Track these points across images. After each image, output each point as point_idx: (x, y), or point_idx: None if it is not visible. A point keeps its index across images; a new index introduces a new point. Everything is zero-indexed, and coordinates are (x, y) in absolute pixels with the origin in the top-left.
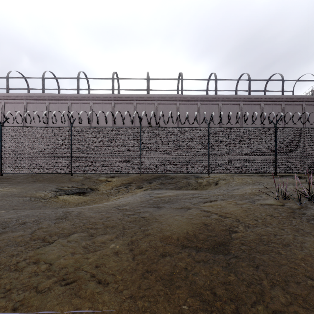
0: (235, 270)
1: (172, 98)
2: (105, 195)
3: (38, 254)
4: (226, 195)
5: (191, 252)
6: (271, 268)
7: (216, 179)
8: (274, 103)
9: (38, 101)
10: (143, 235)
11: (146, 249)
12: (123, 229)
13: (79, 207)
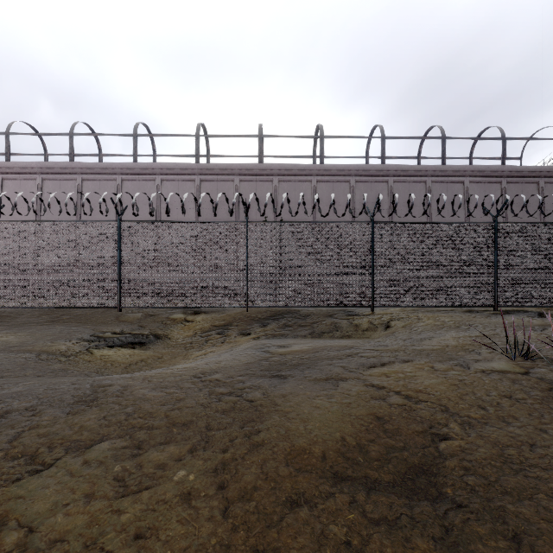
0: (466, 549)
1: (304, 171)
2: (182, 348)
3: (9, 500)
4: (410, 350)
5: (355, 493)
6: (549, 543)
7: (386, 318)
8: (489, 180)
9: (62, 176)
10: (250, 445)
11: (256, 486)
12: (208, 431)
13: (126, 375)
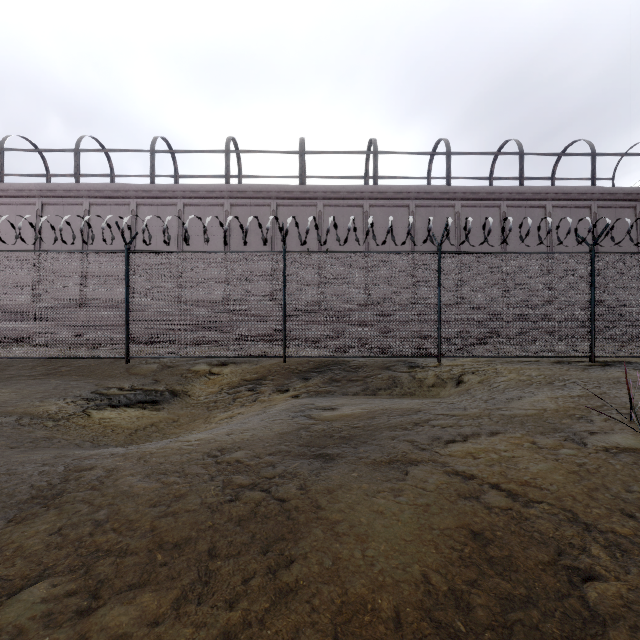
0: None
1: (354, 194)
2: (203, 408)
3: None
4: (496, 415)
5: None
6: None
7: (456, 370)
8: (576, 204)
9: (65, 200)
10: (275, 592)
11: None
12: (211, 559)
13: (119, 451)
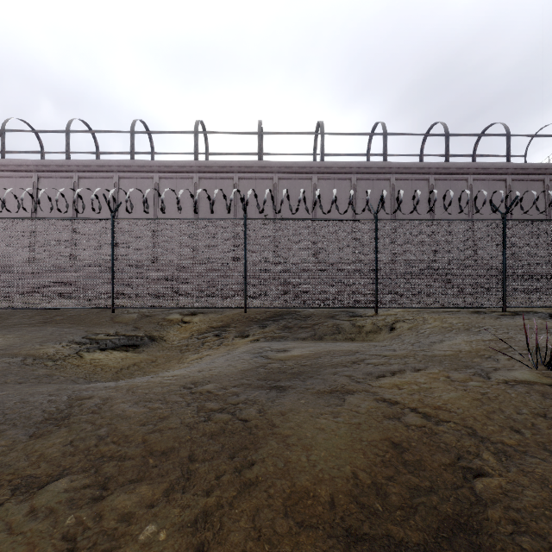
0: None
1: (304, 169)
2: (177, 350)
3: None
4: (420, 356)
5: None
6: None
7: (390, 319)
8: (493, 178)
9: (58, 174)
10: (240, 484)
11: (245, 551)
12: (191, 462)
13: (111, 384)
